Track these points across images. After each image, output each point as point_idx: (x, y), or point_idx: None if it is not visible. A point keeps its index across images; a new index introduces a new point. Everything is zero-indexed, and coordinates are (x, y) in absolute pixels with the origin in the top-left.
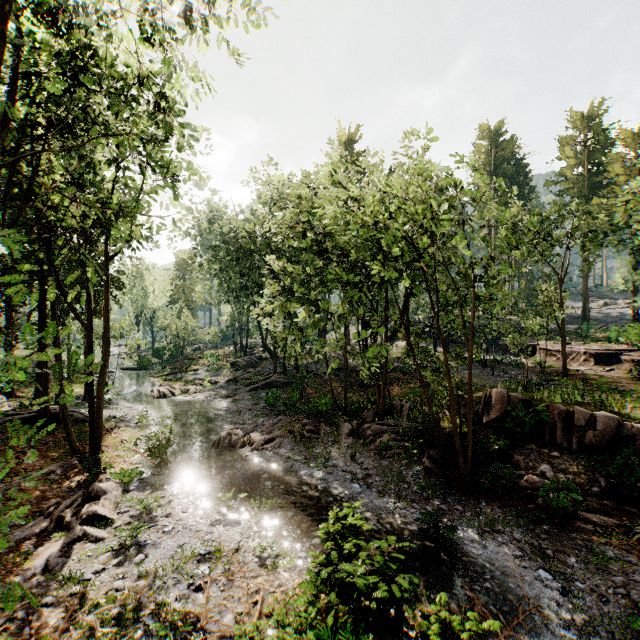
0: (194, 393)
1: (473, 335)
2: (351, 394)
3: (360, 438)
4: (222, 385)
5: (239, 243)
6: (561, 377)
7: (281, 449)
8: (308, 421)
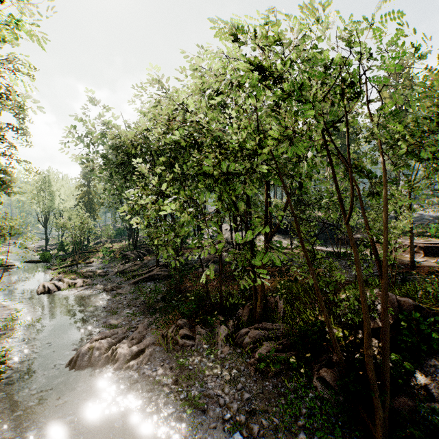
0: (81, 286)
1: (386, 238)
2: (225, 287)
3: (237, 345)
4: (110, 277)
5: (123, 149)
6: (409, 269)
7: (149, 365)
8: (183, 322)
